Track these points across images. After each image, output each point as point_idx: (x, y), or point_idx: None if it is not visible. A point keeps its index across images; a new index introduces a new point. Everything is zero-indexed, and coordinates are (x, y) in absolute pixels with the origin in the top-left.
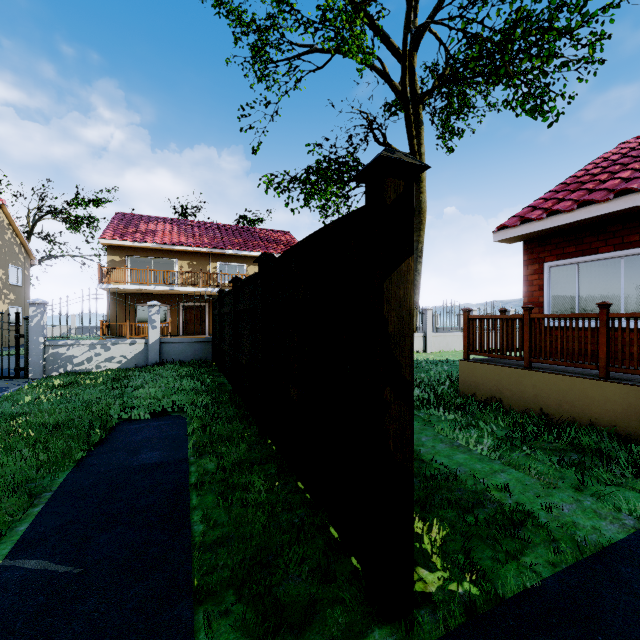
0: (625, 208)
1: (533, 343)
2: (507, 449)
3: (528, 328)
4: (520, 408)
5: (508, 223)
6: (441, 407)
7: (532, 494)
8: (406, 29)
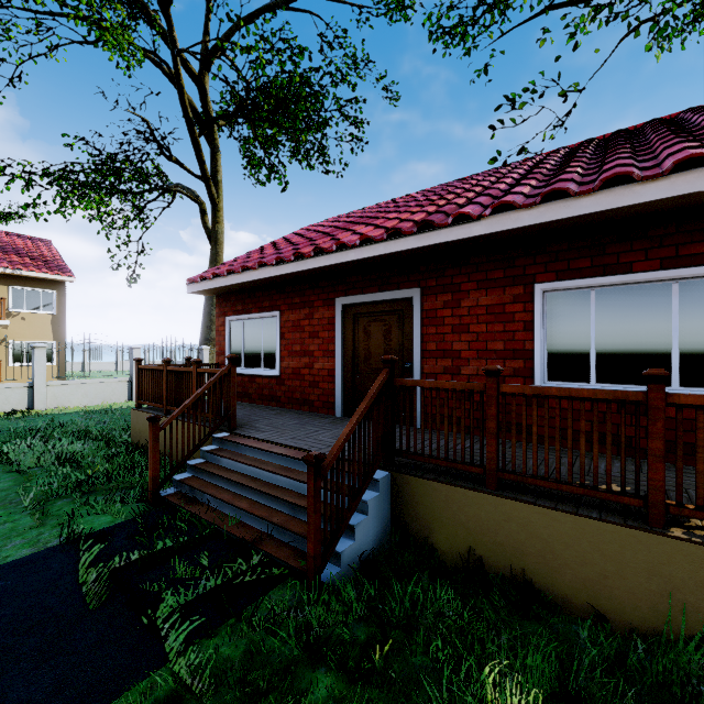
0: (248, 281)
1: (169, 392)
2: (65, 497)
3: (166, 379)
4: (160, 451)
5: (194, 278)
6: (56, 462)
7: (2, 538)
8: (172, 46)
